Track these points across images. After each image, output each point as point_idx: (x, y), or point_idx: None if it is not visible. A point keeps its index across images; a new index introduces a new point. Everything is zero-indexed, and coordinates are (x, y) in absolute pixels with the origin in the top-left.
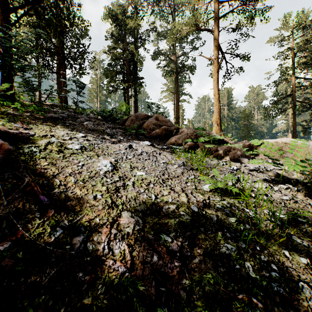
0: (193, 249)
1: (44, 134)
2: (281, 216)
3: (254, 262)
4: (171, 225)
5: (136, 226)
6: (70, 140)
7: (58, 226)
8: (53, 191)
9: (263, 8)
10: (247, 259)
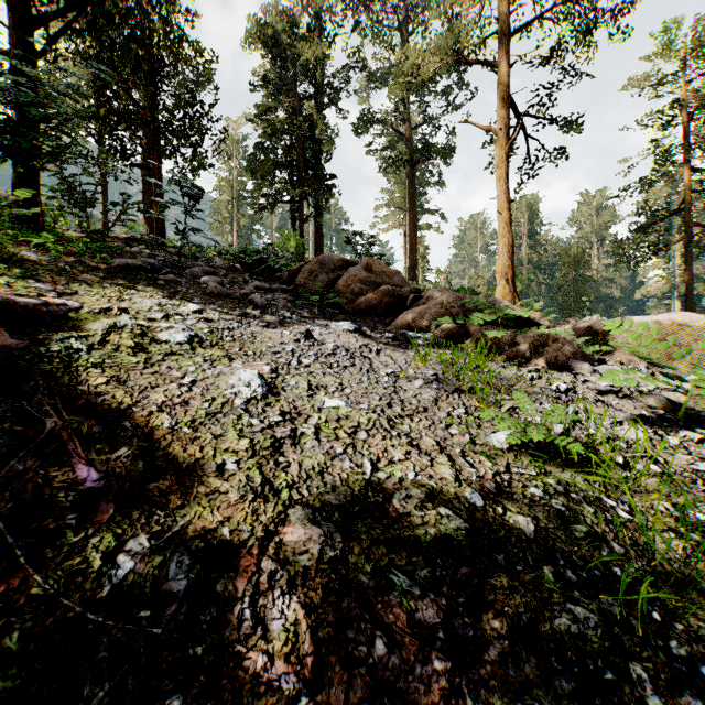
0: (480, 619)
1: (103, 306)
2: (701, 519)
3: (654, 662)
4: (417, 546)
5: (326, 551)
6: (166, 321)
7: (122, 551)
8: (116, 454)
9: (616, 7)
10: (633, 653)
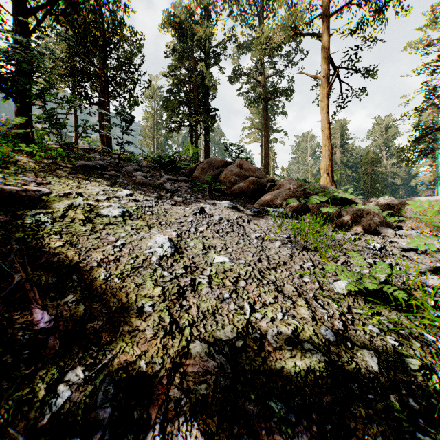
0: None
1: (66, 192)
2: None
3: None
4: (289, 376)
5: (219, 381)
6: (108, 201)
7: (62, 381)
8: (64, 300)
9: None
10: None
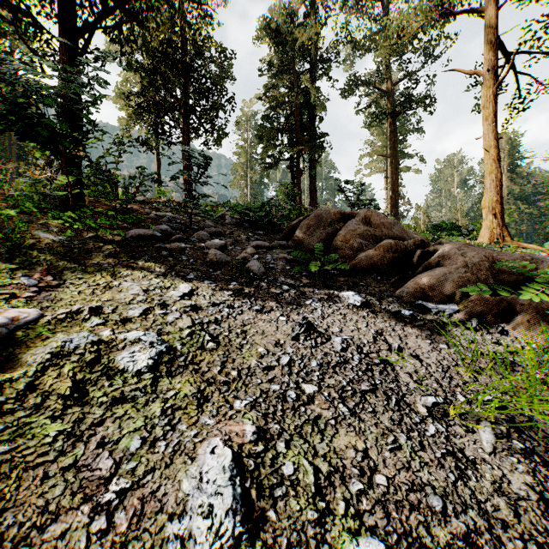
0: None
1: (72, 308)
2: None
3: None
4: None
5: None
6: (144, 319)
7: None
8: None
9: None
10: None
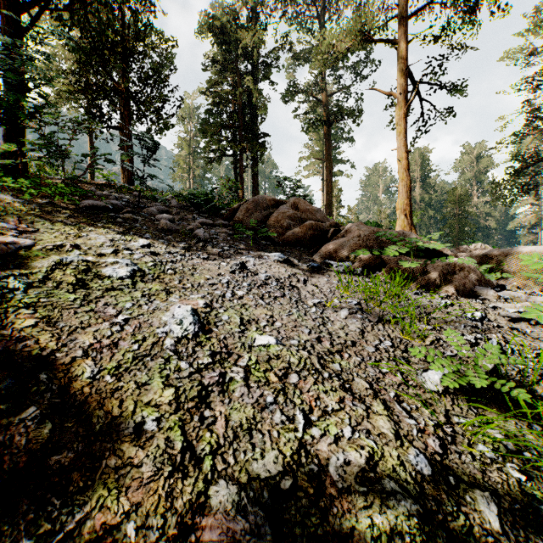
0: None
1: (56, 243)
2: None
3: None
4: None
5: None
6: (115, 255)
7: None
8: (21, 415)
9: None
10: None
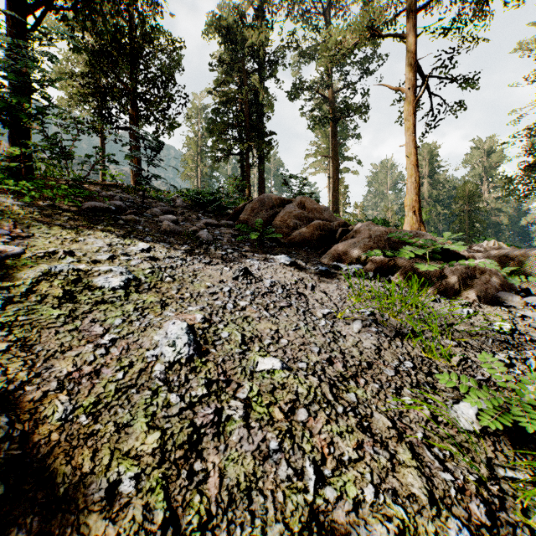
0: None
1: (49, 250)
2: None
3: None
4: None
5: None
6: (111, 262)
7: None
8: None
9: None
10: None
